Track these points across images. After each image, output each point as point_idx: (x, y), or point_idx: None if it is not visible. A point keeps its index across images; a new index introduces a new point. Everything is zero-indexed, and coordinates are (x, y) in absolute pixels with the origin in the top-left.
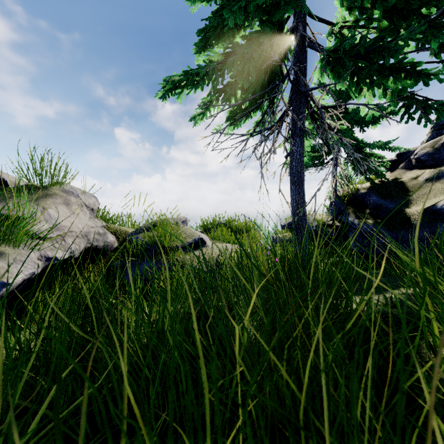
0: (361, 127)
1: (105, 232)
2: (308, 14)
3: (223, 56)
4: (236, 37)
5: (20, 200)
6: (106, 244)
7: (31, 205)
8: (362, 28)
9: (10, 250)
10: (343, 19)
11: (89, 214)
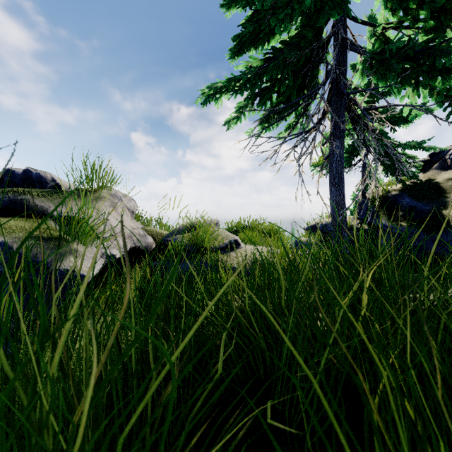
0: (391, 127)
1: (145, 233)
2: (348, 16)
3: (262, 61)
4: (270, 41)
5: (89, 202)
6: (146, 245)
7: (100, 206)
8: (406, 29)
9: (80, 247)
10: (385, 21)
11: (130, 216)
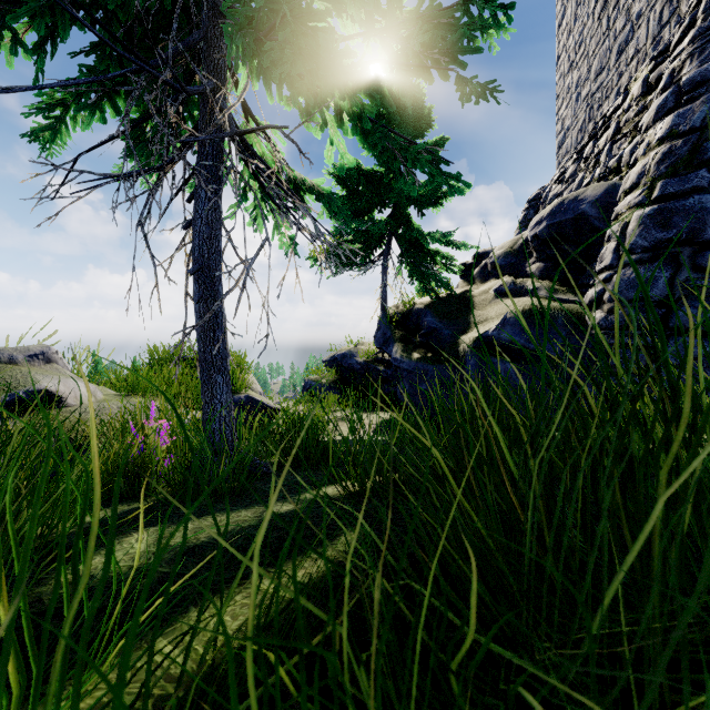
0: (419, 209)
1: None
2: None
3: None
4: None
5: None
6: None
7: None
8: None
9: None
10: None
11: None
